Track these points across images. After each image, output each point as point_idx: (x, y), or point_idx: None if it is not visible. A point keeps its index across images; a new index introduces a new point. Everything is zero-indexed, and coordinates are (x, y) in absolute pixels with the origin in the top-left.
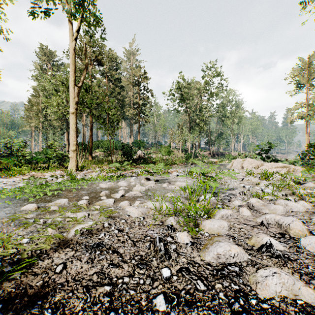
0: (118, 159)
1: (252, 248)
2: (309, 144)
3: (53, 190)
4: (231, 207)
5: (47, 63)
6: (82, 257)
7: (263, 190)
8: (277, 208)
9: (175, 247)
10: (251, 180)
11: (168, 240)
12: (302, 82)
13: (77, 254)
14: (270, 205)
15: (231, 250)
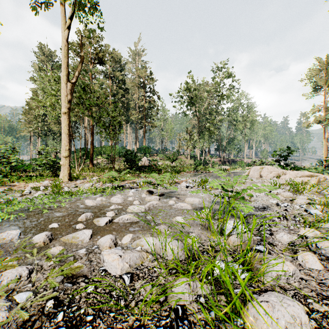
0: (121, 166)
1: None
2: None
3: (19, 211)
4: (279, 247)
5: (46, 63)
6: None
7: (307, 211)
8: None
9: None
10: (281, 194)
11: None
12: (319, 84)
13: None
14: None
15: None
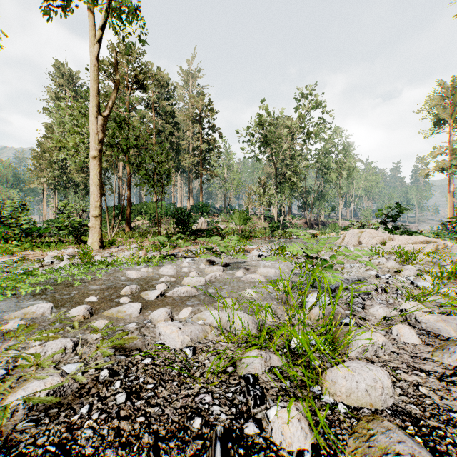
0: (169, 230)
1: None
2: None
3: (42, 283)
4: (371, 322)
5: (66, 89)
6: None
7: (414, 284)
8: None
9: None
10: (384, 265)
11: (247, 435)
12: (443, 117)
13: None
14: (455, 320)
15: None
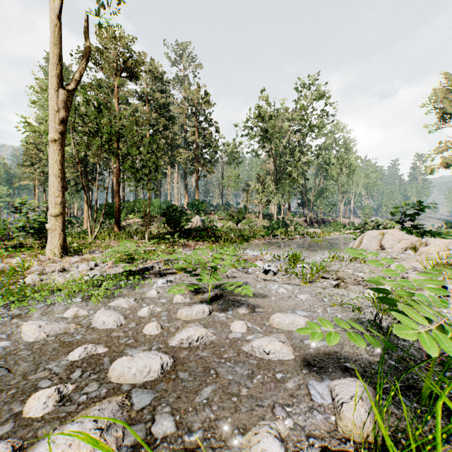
0: (162, 229)
1: None
2: None
3: None
4: None
5: None
6: None
7: None
8: None
9: None
10: None
11: None
12: (449, 110)
13: None
14: None
15: None
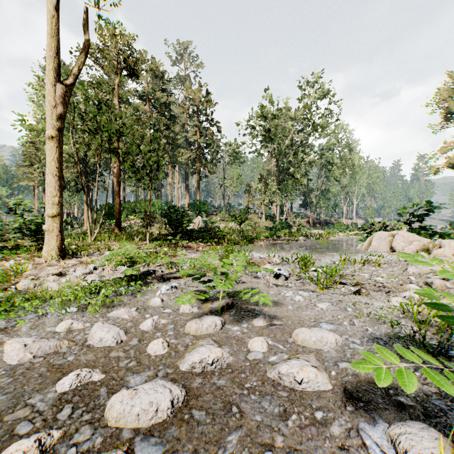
0: (163, 230)
1: None
2: None
3: None
4: None
5: None
6: None
7: None
8: None
9: None
10: None
11: None
12: (453, 110)
13: None
14: None
15: None
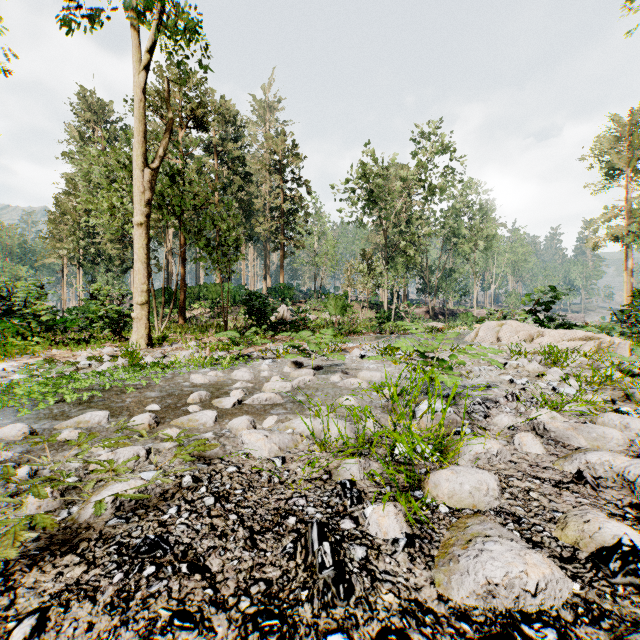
0: (239, 322)
1: (573, 554)
2: (637, 292)
3: (85, 390)
4: (493, 431)
5: (94, 126)
6: (100, 588)
7: (556, 390)
8: (606, 436)
9: (364, 555)
10: (524, 368)
11: (343, 530)
12: (617, 165)
13: (90, 577)
14: (588, 428)
15: (526, 573)
